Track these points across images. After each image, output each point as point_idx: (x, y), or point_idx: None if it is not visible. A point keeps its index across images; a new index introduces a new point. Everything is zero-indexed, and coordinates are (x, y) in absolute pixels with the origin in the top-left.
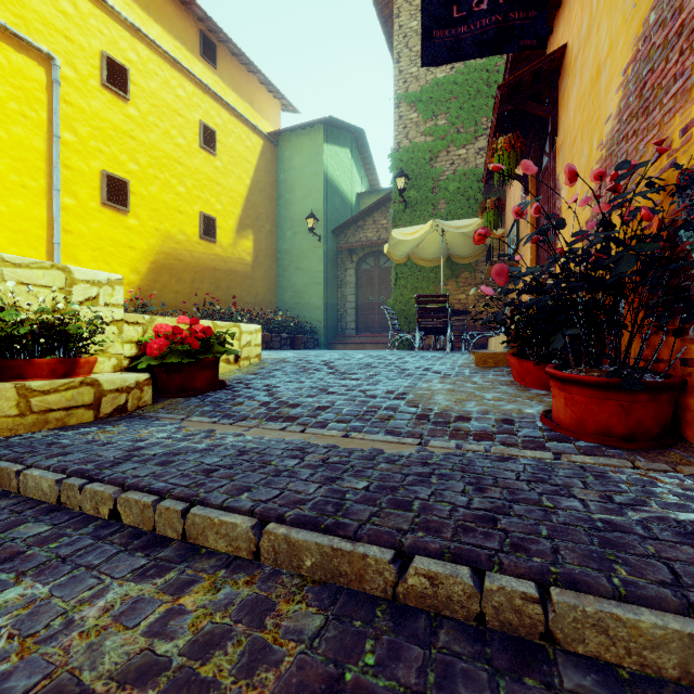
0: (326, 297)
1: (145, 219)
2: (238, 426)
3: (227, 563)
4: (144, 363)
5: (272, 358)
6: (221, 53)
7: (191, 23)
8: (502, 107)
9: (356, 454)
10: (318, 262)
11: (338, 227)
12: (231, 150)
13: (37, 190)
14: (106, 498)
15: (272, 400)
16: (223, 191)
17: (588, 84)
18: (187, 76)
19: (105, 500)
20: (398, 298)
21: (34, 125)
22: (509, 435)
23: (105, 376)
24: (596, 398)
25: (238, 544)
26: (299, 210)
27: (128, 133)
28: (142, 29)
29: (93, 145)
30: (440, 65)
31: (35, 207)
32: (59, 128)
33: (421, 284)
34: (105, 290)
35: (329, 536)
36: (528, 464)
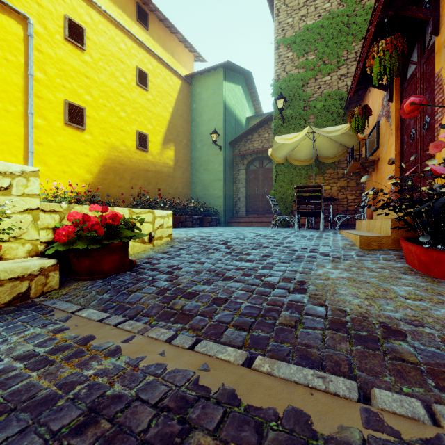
0: (225, 189)
1: (97, 135)
2: (122, 330)
3: None
4: (53, 249)
5: (181, 237)
6: (152, 19)
7: None
8: (383, 13)
9: (268, 439)
10: (219, 165)
11: (234, 140)
12: (159, 87)
13: (16, 113)
14: None
15: (170, 287)
16: (153, 116)
17: None
18: (127, 34)
19: None
20: (278, 189)
21: (14, 66)
22: None
23: (3, 266)
24: None
25: None
26: (206, 129)
27: (84, 74)
28: (94, 0)
29: (58, 82)
30: None
31: (15, 126)
32: (32, 69)
33: (295, 179)
34: (19, 181)
35: None
36: None
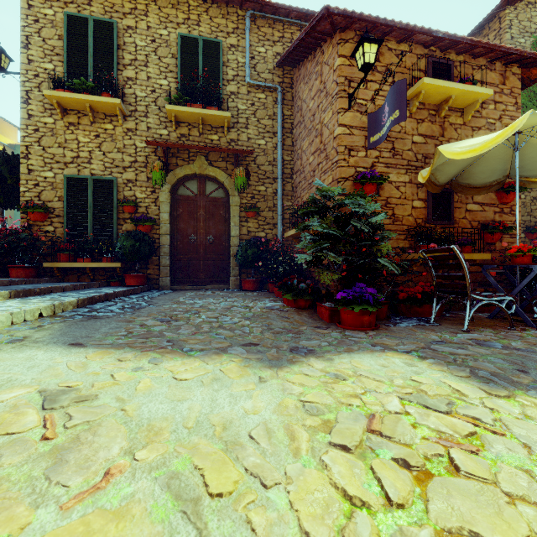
0: None
1: None
2: None
3: None
4: None
5: None
6: None
7: None
8: None
9: None
10: None
11: None
12: None
13: None
14: None
15: None
16: None
17: None
18: None
19: None
20: None
21: None
22: None
23: None
24: None
25: None
26: None
27: None
28: None
29: None
30: None
31: None
32: None
33: None
34: None
35: None
36: None
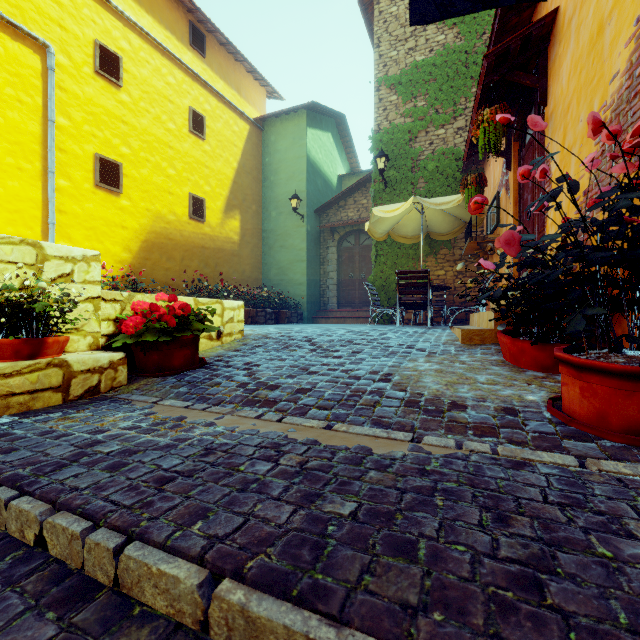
0: (309, 274)
1: (137, 200)
2: (211, 412)
3: (163, 637)
4: (120, 342)
5: (255, 334)
6: (210, 43)
7: (181, 14)
8: (488, 78)
9: (339, 456)
10: (301, 241)
11: (321, 207)
12: (219, 134)
13: (32, 172)
14: (32, 520)
15: (251, 381)
16: (212, 173)
17: (586, 44)
18: (176, 64)
19: (30, 522)
20: (378, 274)
21: (29, 110)
22: (515, 429)
23: (76, 357)
24: (624, 390)
25: (180, 607)
26: (284, 192)
27: (120, 118)
28: (134, 19)
29: (87, 130)
30: (429, 23)
31: (30, 189)
32: (53, 113)
33: (400, 261)
34: (80, 266)
35: (303, 610)
36: (550, 474)
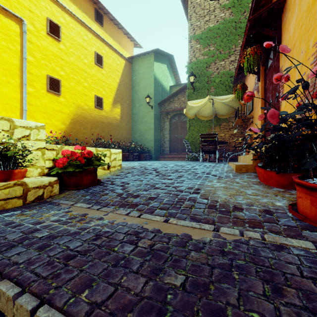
0: (155, 135)
1: (68, 98)
2: (101, 211)
3: None
4: (55, 171)
5: (127, 166)
6: (105, 19)
7: (90, 4)
8: (249, 32)
9: (173, 240)
10: (151, 119)
11: (161, 101)
12: (110, 65)
13: (15, 84)
14: None
15: (124, 192)
16: (106, 85)
17: (305, 10)
18: (88, 30)
19: None
20: (190, 136)
21: (13, 53)
22: (272, 223)
23: (30, 180)
24: None
25: None
26: (142, 94)
27: (60, 57)
28: (67, 7)
29: (43, 63)
30: None
31: (14, 92)
32: (26, 54)
33: (201, 129)
34: (34, 131)
35: None
36: (300, 255)
